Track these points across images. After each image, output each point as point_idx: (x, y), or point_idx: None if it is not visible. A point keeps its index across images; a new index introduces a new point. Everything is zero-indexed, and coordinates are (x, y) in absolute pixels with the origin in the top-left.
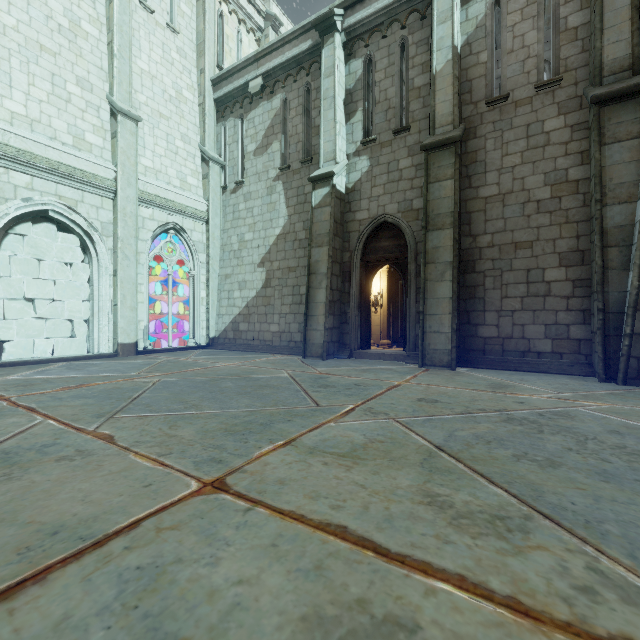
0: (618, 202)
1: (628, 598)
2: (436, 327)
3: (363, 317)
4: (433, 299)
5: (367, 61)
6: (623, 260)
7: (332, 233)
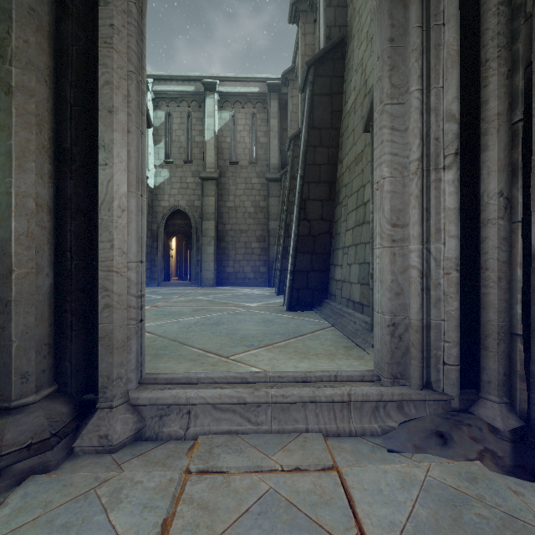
0: (273, 220)
1: (242, 305)
2: (207, 267)
3: (166, 263)
4: (206, 254)
5: (168, 115)
6: (274, 242)
7: (147, 213)
